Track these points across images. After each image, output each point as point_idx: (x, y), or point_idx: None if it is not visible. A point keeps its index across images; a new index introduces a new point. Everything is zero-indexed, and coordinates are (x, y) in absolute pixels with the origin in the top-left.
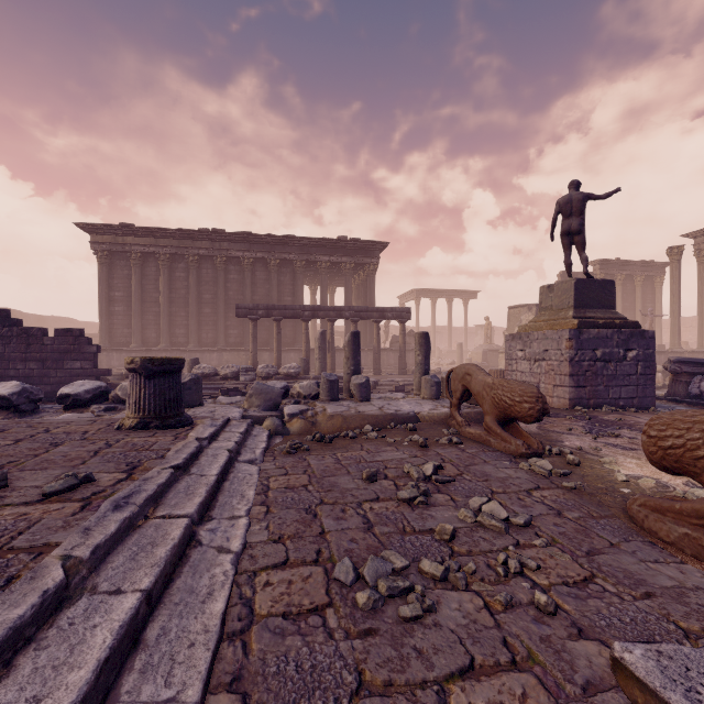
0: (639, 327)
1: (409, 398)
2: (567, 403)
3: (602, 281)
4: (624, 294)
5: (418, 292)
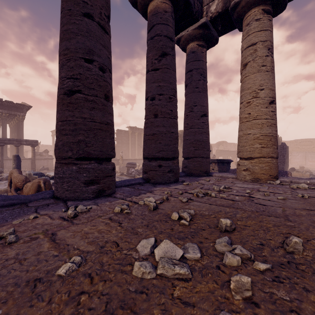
0: None
1: (5, 183)
2: None
3: None
4: (138, 139)
5: None
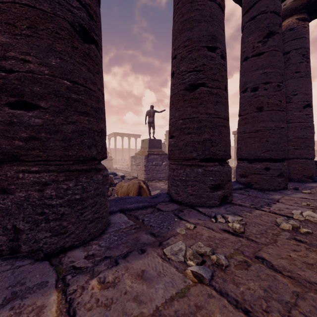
0: (167, 155)
1: None
2: (144, 179)
3: (157, 139)
4: None
5: (115, 133)
